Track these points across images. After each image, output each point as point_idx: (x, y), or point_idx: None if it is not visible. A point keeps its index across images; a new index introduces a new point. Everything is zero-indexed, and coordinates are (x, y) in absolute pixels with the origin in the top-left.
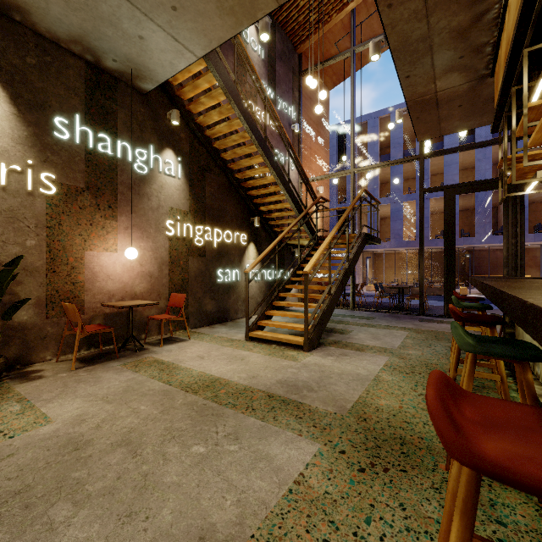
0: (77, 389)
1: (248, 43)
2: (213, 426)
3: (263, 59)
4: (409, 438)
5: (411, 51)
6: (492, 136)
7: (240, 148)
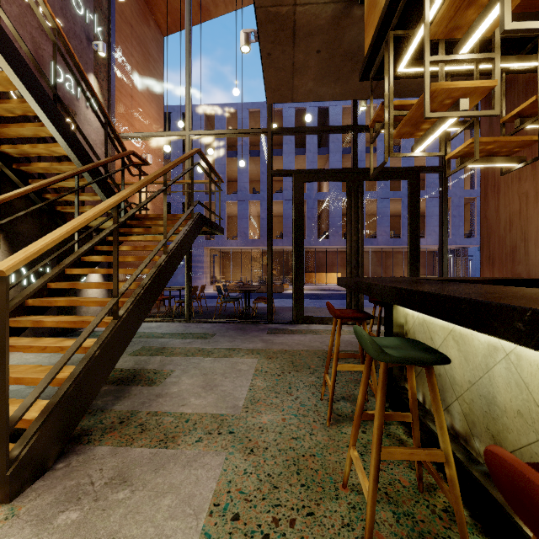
0: None
1: None
2: None
3: None
4: None
5: None
6: (318, 153)
7: None
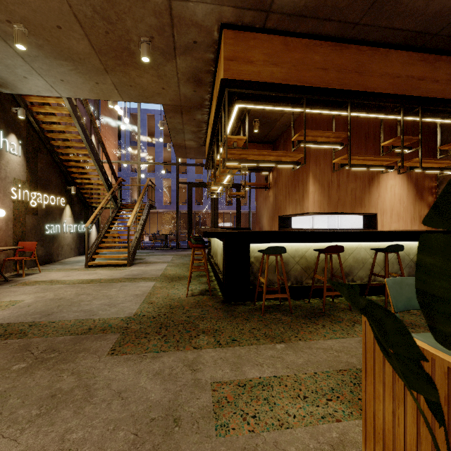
0: (6, 294)
1: None
2: (113, 286)
3: None
4: (180, 276)
5: (176, 130)
6: None
7: (70, 142)
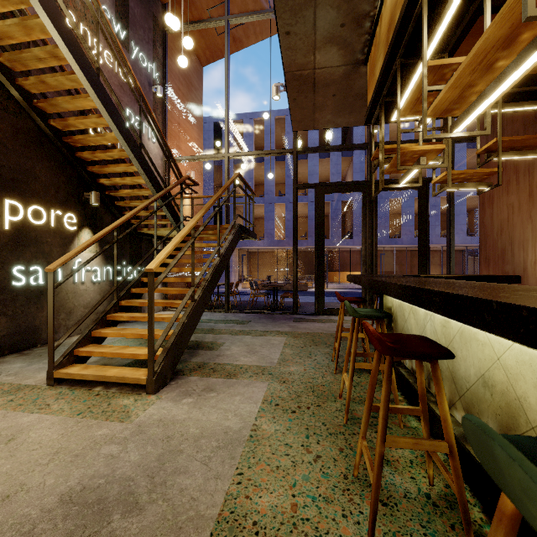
0: None
1: None
2: None
3: None
4: None
5: None
6: (342, 156)
7: (51, 75)
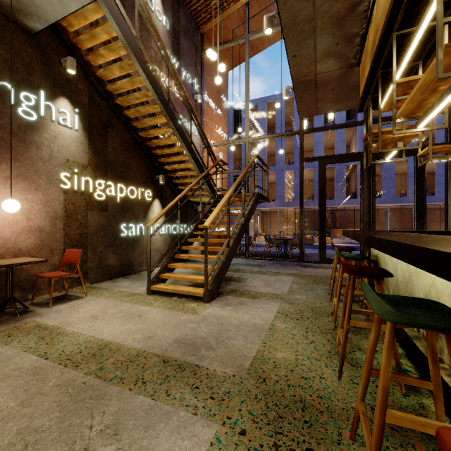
0: None
1: (153, 11)
2: (88, 416)
3: (168, 30)
4: (309, 399)
5: (298, 30)
6: None
7: (143, 106)
